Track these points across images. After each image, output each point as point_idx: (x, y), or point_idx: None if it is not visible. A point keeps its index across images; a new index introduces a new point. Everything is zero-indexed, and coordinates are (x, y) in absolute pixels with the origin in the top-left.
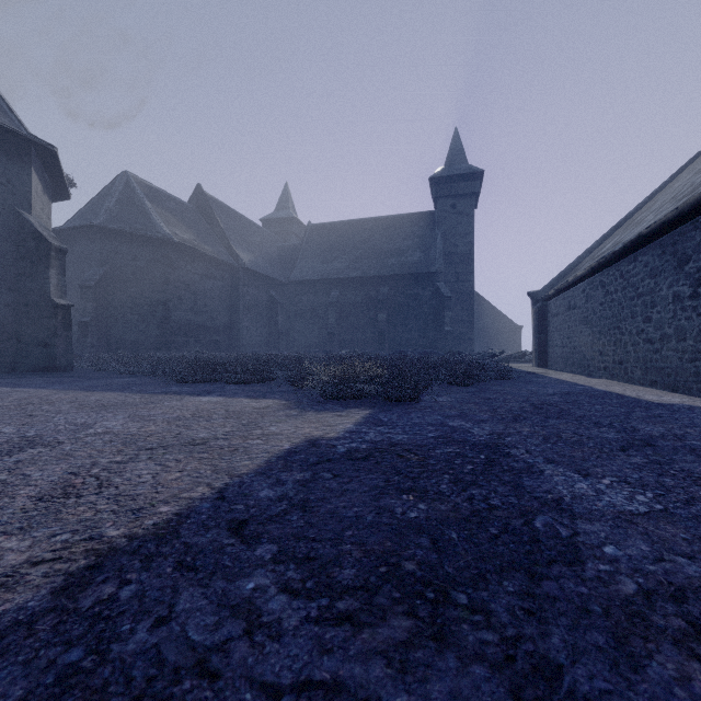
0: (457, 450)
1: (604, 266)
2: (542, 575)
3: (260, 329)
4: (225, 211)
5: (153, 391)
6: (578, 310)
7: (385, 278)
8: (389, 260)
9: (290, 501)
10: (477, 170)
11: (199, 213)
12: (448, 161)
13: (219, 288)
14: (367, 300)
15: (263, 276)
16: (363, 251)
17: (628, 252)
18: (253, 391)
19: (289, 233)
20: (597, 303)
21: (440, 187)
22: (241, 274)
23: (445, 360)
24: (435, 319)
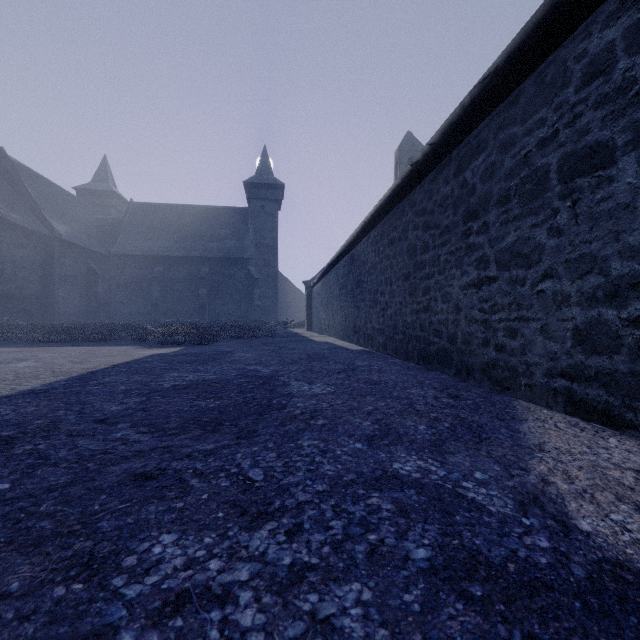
0: (215, 352)
1: (324, 274)
2: (215, 360)
3: (78, 299)
4: (34, 179)
5: (30, 346)
6: (320, 296)
7: (205, 259)
8: (209, 244)
9: (158, 359)
10: (279, 183)
11: (2, 177)
12: (259, 171)
13: (31, 258)
14: (190, 277)
15: (81, 248)
16: (186, 234)
17: (329, 270)
18: (109, 344)
19: (109, 206)
20: (324, 294)
21: (252, 191)
22: (57, 245)
23: (238, 325)
24: (247, 295)
